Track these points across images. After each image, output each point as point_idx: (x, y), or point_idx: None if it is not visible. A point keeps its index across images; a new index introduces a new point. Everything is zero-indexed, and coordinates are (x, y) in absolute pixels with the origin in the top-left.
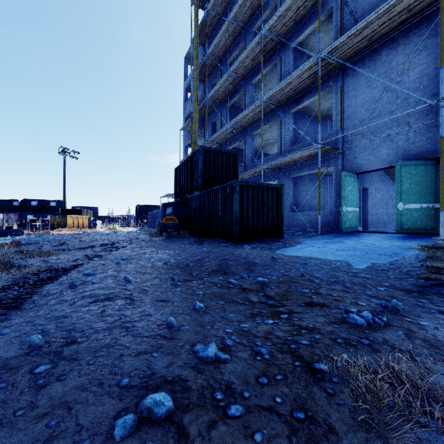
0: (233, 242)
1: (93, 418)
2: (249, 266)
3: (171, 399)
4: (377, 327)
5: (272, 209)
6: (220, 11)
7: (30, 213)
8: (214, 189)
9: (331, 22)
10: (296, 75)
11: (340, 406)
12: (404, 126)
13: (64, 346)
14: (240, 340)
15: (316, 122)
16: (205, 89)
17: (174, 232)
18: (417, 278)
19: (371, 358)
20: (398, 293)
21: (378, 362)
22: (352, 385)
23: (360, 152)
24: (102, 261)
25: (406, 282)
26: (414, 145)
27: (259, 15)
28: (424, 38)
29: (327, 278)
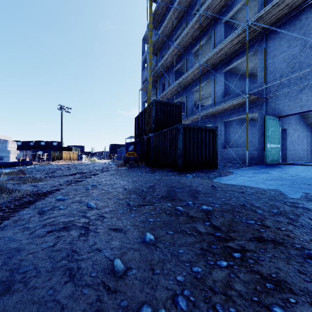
0: (178, 171)
1: None
2: (193, 193)
3: None
4: None
5: (209, 146)
6: (168, 2)
7: (40, 150)
8: (164, 131)
9: None
10: (227, 42)
11: None
12: None
13: None
14: (195, 299)
15: (242, 79)
16: (157, 60)
17: (134, 163)
18: None
19: None
20: None
21: None
22: None
23: (281, 100)
24: (76, 187)
25: None
26: None
27: (197, 1)
28: None
29: (268, 208)
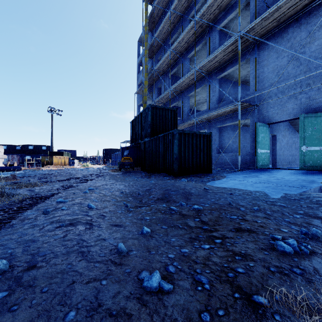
0: (173, 176)
1: None
2: (186, 195)
3: None
4: (304, 254)
5: (203, 151)
6: (164, 5)
7: (28, 154)
8: (159, 136)
9: (247, 10)
10: (221, 50)
11: None
12: (306, 87)
13: (25, 271)
14: (181, 267)
15: (236, 86)
16: (153, 63)
17: (130, 168)
18: None
19: (307, 290)
20: (312, 220)
21: (315, 295)
22: None
23: (271, 108)
24: (73, 191)
25: (318, 210)
26: (314, 101)
27: (192, 7)
28: None
29: (250, 206)
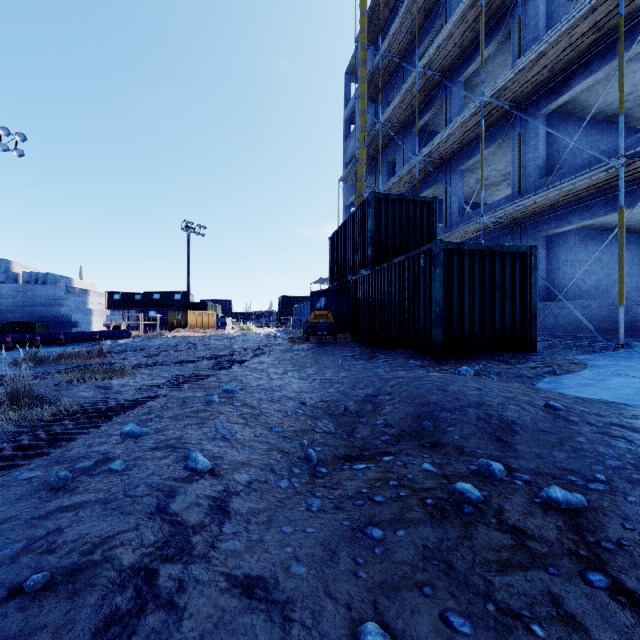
0: (432, 358)
1: None
2: (494, 428)
3: None
4: None
5: (513, 296)
6: None
7: (152, 309)
8: (395, 263)
9: None
10: (559, 34)
11: None
12: None
13: None
14: None
15: (593, 129)
16: (377, 112)
17: (328, 336)
18: None
19: None
20: None
21: None
22: None
23: None
24: (189, 393)
25: None
26: None
27: None
28: None
29: None
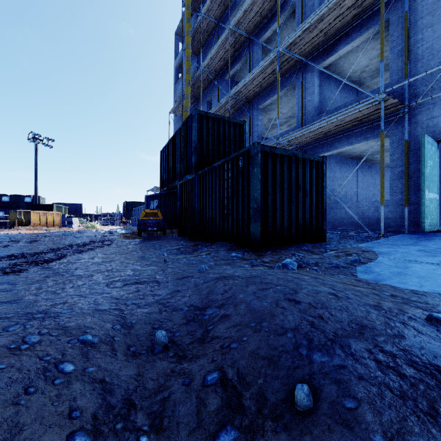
0: (250, 249)
1: None
2: (425, 394)
3: None
4: None
5: (310, 196)
6: None
7: (0, 209)
8: (215, 166)
9: None
10: (335, 2)
11: None
12: None
13: None
14: None
15: (344, 89)
16: (199, 64)
17: (158, 232)
18: None
19: None
20: None
21: None
22: None
23: None
24: None
25: None
26: None
27: None
28: None
29: None
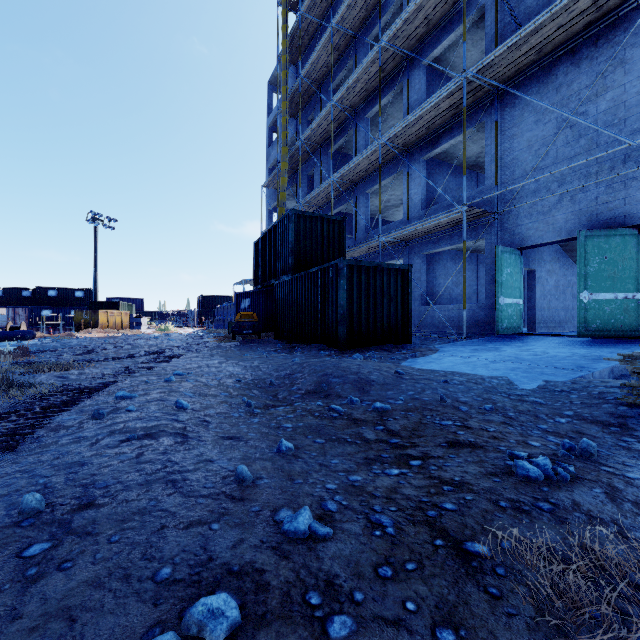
0: (338, 349)
1: (108, 638)
2: (362, 384)
3: (237, 604)
4: (561, 481)
5: (396, 301)
6: (319, 14)
7: (47, 307)
8: (311, 272)
9: (481, 28)
10: (430, 106)
11: (511, 618)
12: (589, 179)
13: (76, 511)
14: (348, 503)
15: (460, 174)
16: (298, 128)
17: (253, 335)
18: (616, 404)
19: (556, 533)
20: (588, 426)
21: (567, 540)
22: (528, 580)
23: (524, 218)
24: (145, 378)
25: (600, 409)
26: (605, 206)
27: (376, 19)
28: (620, 49)
29: (479, 404)
